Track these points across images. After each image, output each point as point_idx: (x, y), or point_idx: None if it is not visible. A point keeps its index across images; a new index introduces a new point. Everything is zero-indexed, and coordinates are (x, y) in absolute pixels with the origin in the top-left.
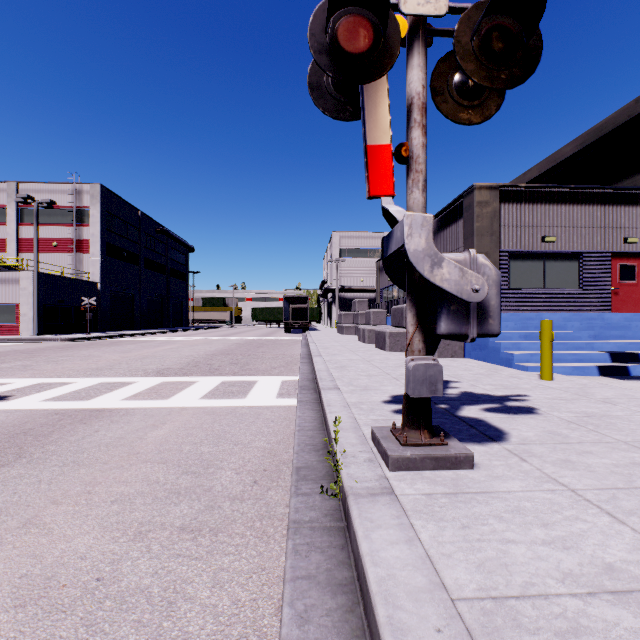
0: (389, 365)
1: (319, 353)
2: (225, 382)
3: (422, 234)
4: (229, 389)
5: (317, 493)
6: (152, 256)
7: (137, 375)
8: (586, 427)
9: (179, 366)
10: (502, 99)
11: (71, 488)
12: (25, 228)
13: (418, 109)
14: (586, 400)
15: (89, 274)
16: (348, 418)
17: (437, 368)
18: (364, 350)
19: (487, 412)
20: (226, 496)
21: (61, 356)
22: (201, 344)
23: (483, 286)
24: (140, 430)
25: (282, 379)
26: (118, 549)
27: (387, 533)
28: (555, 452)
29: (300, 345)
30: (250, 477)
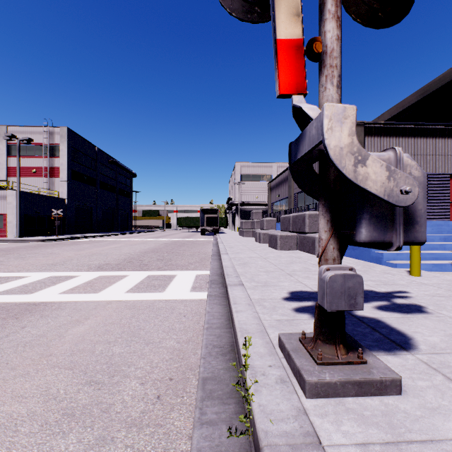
0: (282, 262)
1: (226, 251)
2: (150, 276)
3: (344, 128)
4: (152, 283)
5: (224, 421)
6: (106, 180)
7: (81, 270)
8: None
9: (117, 262)
10: (412, 2)
11: None
12: (12, 159)
13: None
14: None
15: (59, 192)
16: (253, 318)
17: (356, 279)
18: (260, 249)
19: (381, 311)
20: (123, 420)
21: (30, 253)
22: (138, 244)
23: (413, 187)
24: (63, 326)
25: (196, 273)
26: None
27: None
28: None
29: (212, 244)
30: (154, 389)
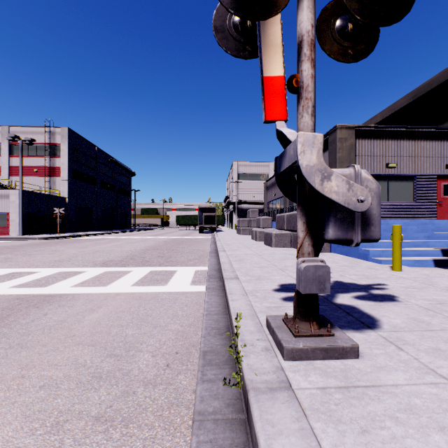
0: (275, 258)
1: (223, 249)
2: (152, 271)
3: (313, 151)
4: (155, 277)
5: (220, 379)
6: (105, 179)
7: (87, 266)
8: (442, 314)
9: (120, 258)
10: (376, 41)
11: (8, 372)
12: (14, 159)
13: (308, 45)
14: (433, 288)
15: (60, 191)
16: (246, 305)
17: (325, 269)
18: (256, 246)
19: (357, 300)
20: (141, 380)
21: (35, 251)
22: (138, 241)
23: (367, 197)
24: (80, 313)
25: (195, 269)
26: (32, 444)
27: (289, 442)
28: (424, 340)
29: (210, 242)
30: (164, 360)
